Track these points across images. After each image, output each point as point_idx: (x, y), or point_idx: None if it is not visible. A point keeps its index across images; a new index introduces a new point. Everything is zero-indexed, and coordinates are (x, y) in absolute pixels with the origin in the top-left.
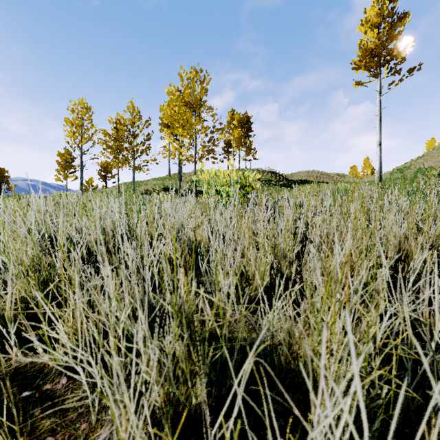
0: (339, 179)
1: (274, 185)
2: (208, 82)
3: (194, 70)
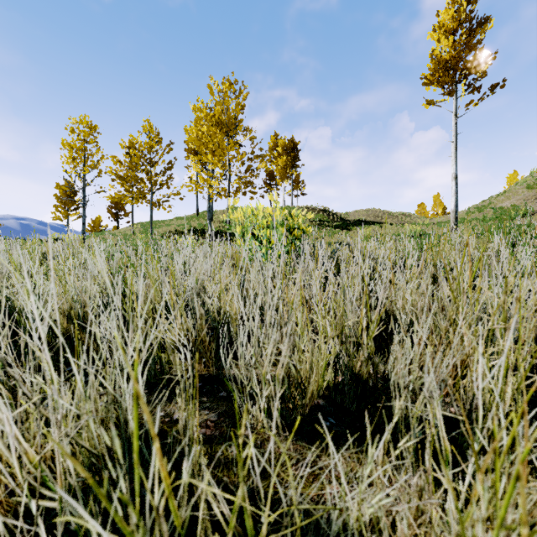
0: (404, 219)
1: (327, 226)
2: (245, 96)
3: (228, 81)
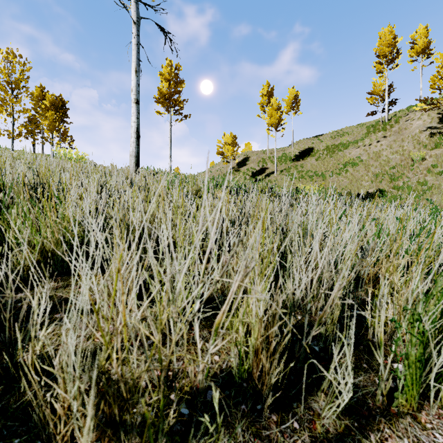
0: None
1: None
2: (29, 69)
3: (13, 53)
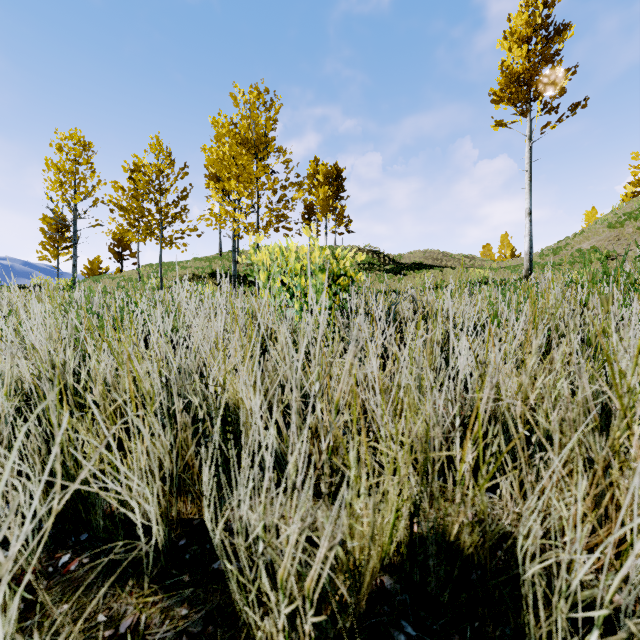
0: (468, 262)
1: (377, 270)
2: (278, 109)
3: (256, 90)
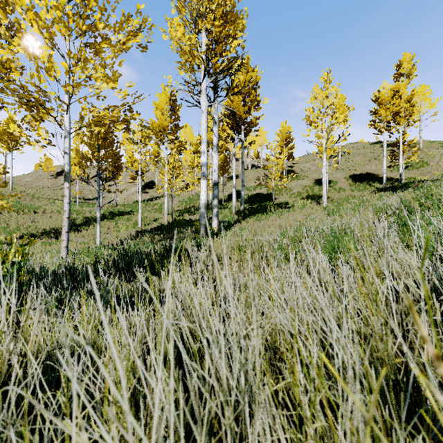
0: None
1: None
2: None
3: None
